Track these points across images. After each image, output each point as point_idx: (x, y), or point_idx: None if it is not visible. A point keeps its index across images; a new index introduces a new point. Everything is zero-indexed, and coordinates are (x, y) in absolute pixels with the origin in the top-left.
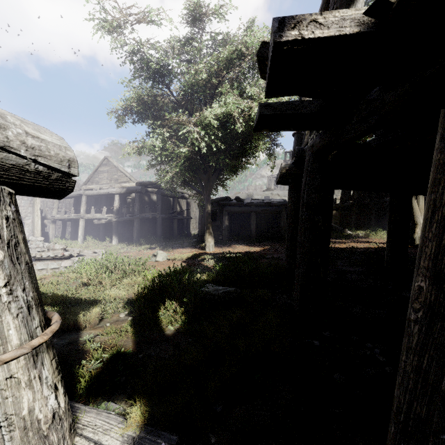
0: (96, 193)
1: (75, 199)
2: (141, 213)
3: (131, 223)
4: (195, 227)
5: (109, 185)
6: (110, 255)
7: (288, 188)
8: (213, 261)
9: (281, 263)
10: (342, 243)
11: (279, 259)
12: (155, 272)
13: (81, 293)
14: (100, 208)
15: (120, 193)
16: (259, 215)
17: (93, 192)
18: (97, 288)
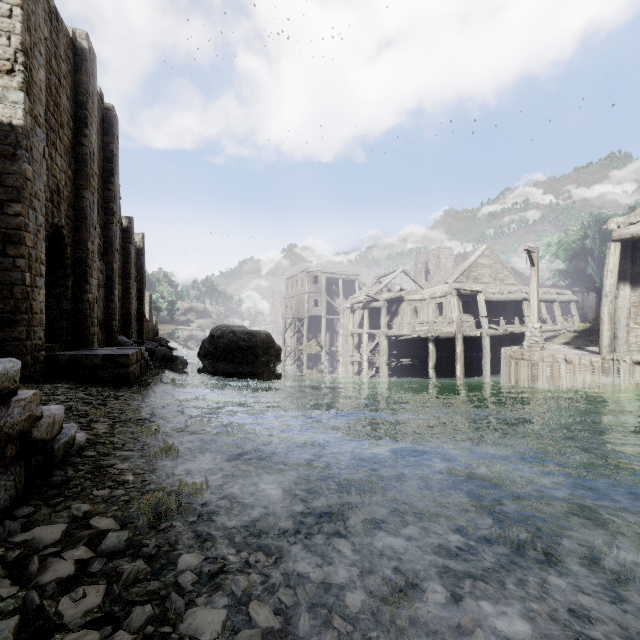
0: None
1: None
2: None
3: None
4: (591, 316)
5: None
6: None
7: None
8: None
9: None
10: None
11: None
12: None
13: None
14: None
15: None
16: None
17: None
18: None
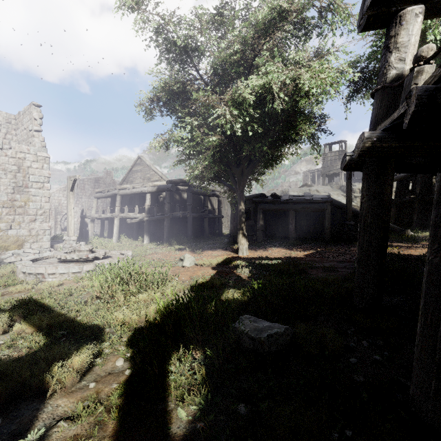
0: (129, 192)
1: (112, 199)
2: (172, 212)
3: (163, 222)
4: (227, 225)
5: (141, 184)
6: (127, 262)
7: (327, 184)
8: (248, 270)
9: (338, 277)
10: (410, 248)
11: (332, 269)
12: (178, 283)
13: (87, 310)
14: (134, 207)
15: (151, 192)
16: (297, 214)
17: (126, 191)
18: (109, 304)
